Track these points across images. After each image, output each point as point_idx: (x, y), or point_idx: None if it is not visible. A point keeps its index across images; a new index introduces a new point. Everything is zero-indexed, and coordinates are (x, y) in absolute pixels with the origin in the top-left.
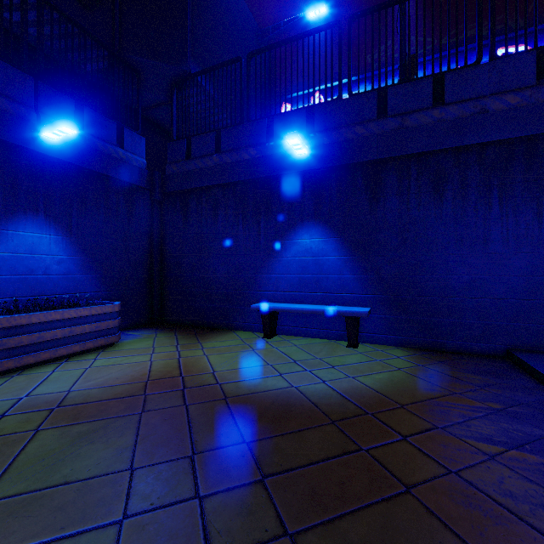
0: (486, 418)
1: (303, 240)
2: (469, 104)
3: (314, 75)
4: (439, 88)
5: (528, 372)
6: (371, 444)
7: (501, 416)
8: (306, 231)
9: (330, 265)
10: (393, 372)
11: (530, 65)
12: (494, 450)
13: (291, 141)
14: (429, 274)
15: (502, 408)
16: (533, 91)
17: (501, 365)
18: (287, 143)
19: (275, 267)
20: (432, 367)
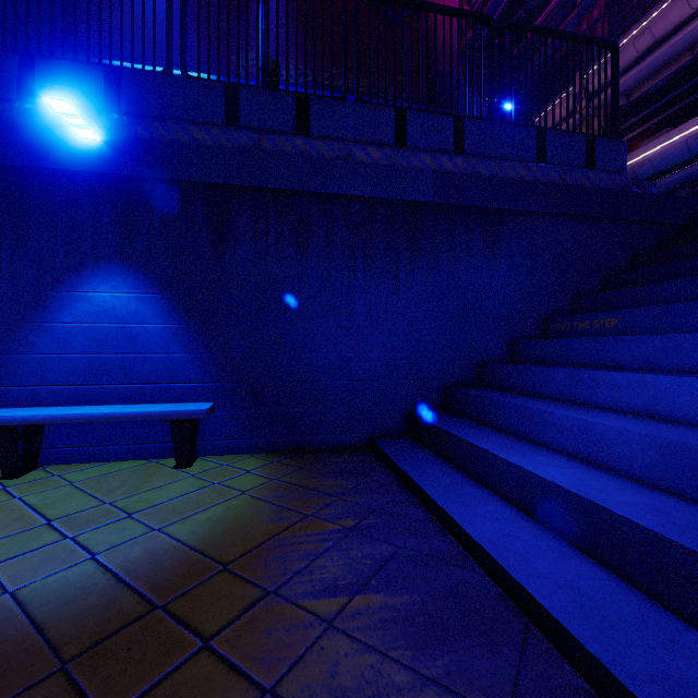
0: (336, 548)
1: (97, 293)
2: (335, 145)
3: (121, 17)
4: (304, 113)
5: (386, 463)
6: (131, 696)
7: (352, 538)
8: (104, 279)
9: (149, 338)
10: (233, 501)
11: (390, 123)
12: (335, 608)
13: (57, 104)
14: (292, 353)
15: (356, 524)
16: (392, 151)
17: (363, 458)
18: (47, 104)
19: (38, 340)
20: (288, 479)
